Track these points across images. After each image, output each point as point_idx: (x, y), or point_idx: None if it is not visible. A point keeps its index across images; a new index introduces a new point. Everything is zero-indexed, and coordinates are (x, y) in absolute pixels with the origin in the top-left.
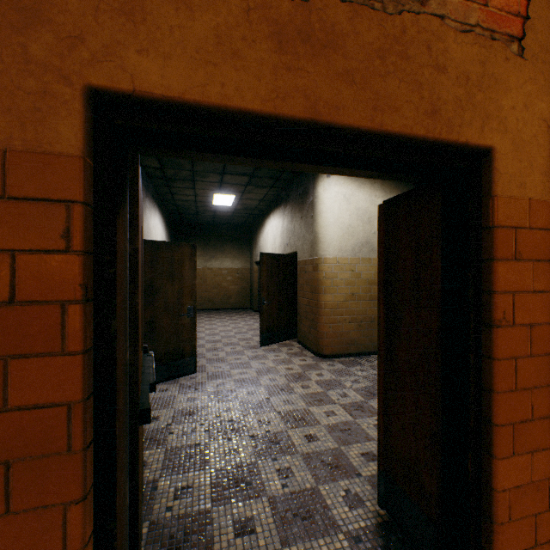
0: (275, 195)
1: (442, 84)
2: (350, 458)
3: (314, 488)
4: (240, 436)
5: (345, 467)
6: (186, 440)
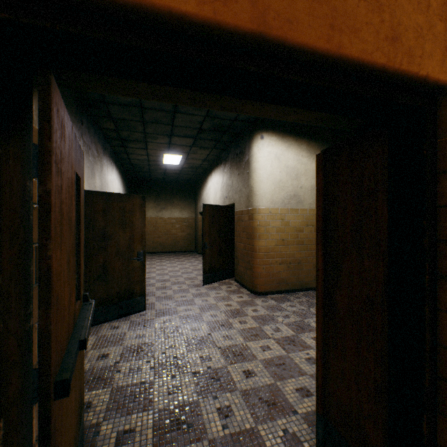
0: (216, 155)
1: (403, 8)
2: (286, 394)
3: (253, 429)
4: (183, 373)
5: (281, 404)
6: (132, 378)
